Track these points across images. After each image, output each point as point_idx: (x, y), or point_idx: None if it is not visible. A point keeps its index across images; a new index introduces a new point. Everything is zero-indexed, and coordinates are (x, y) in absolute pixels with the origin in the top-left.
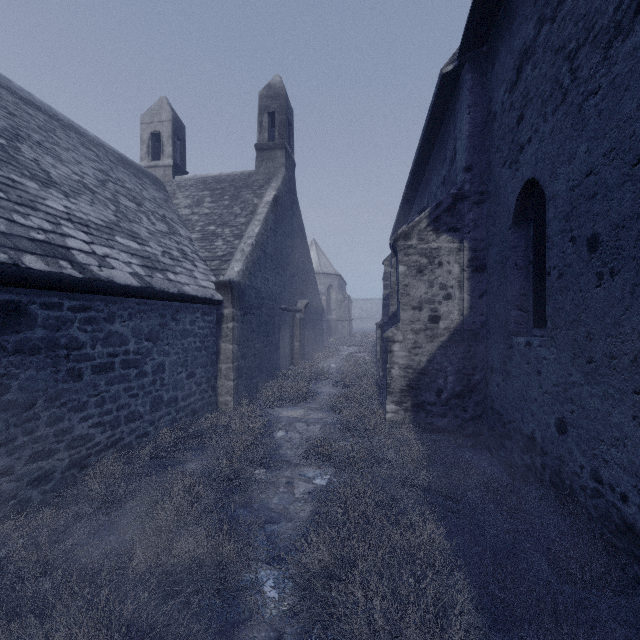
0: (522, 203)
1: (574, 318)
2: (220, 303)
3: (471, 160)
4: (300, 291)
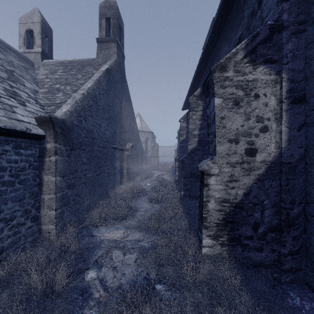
0: None
1: None
2: (41, 138)
3: None
4: (128, 138)
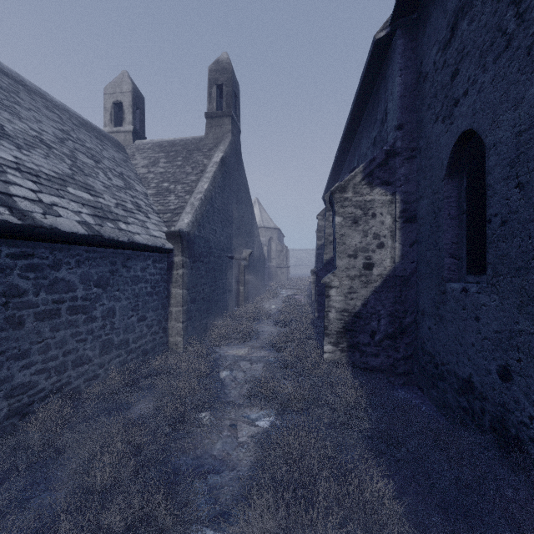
0: (456, 155)
1: (521, 265)
2: (170, 251)
3: (402, 119)
4: (245, 242)
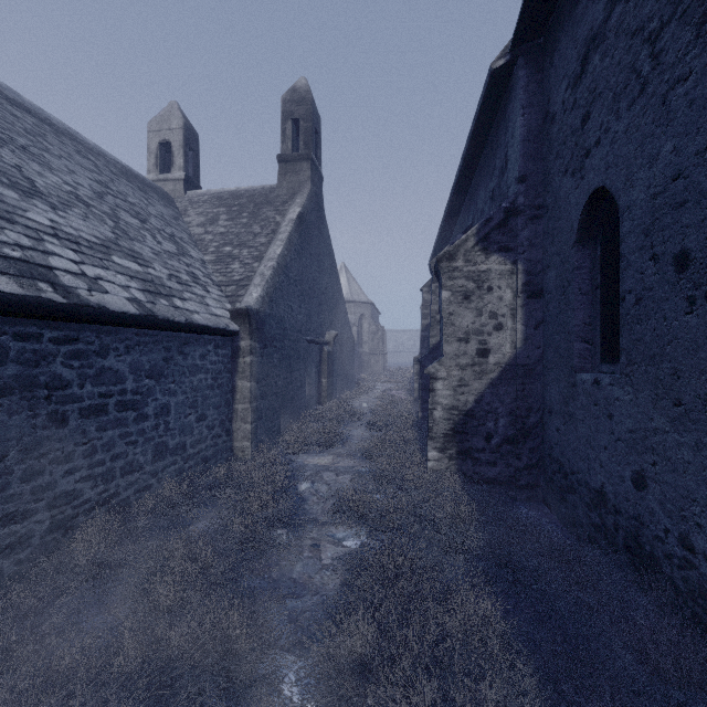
0: (588, 217)
1: (656, 352)
2: (236, 334)
3: (526, 169)
4: (328, 321)
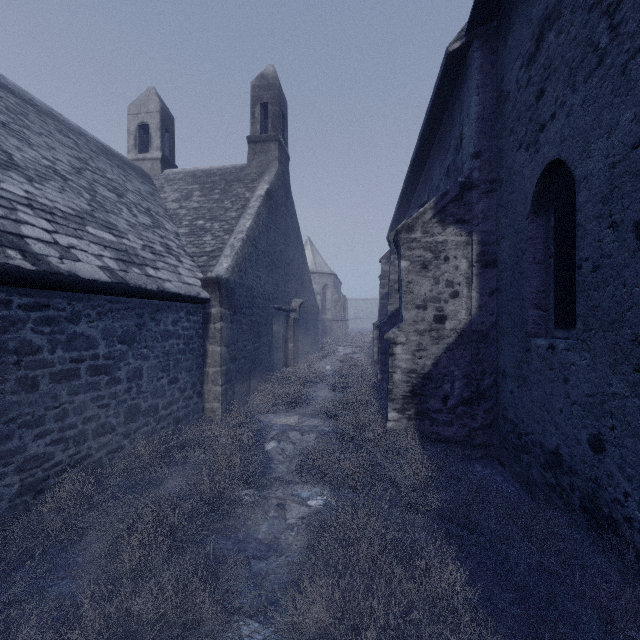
0: (542, 189)
1: (615, 318)
2: (207, 302)
3: (480, 145)
4: (294, 290)
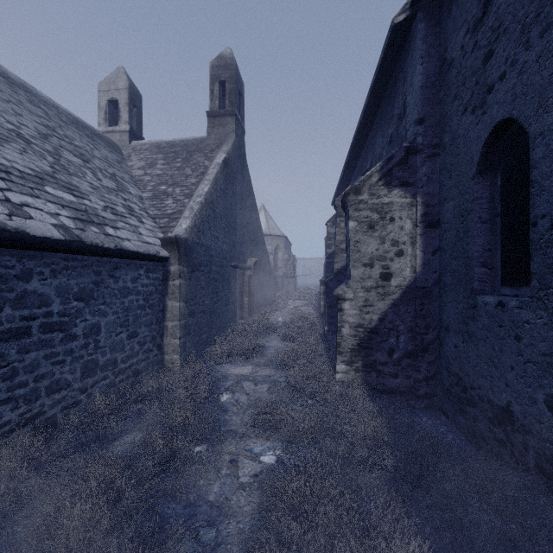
0: (488, 150)
1: None
2: (166, 260)
3: (424, 112)
4: (249, 250)
